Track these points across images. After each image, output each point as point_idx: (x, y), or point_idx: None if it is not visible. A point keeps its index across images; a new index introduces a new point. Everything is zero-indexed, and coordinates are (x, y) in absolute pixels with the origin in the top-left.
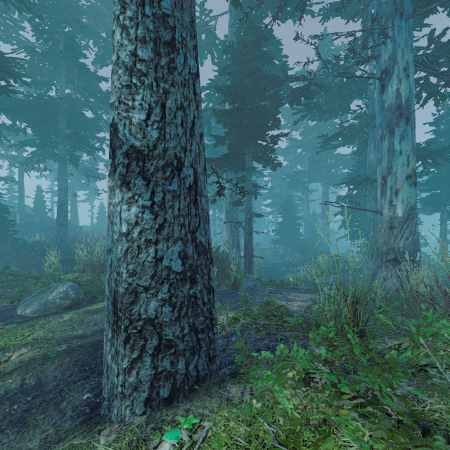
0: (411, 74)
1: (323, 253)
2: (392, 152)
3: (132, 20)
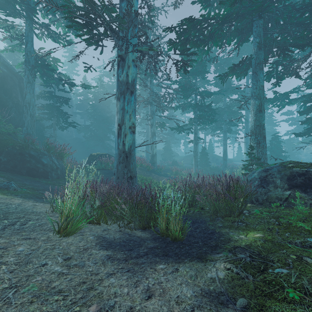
0: None
1: None
2: None
3: (253, 141)
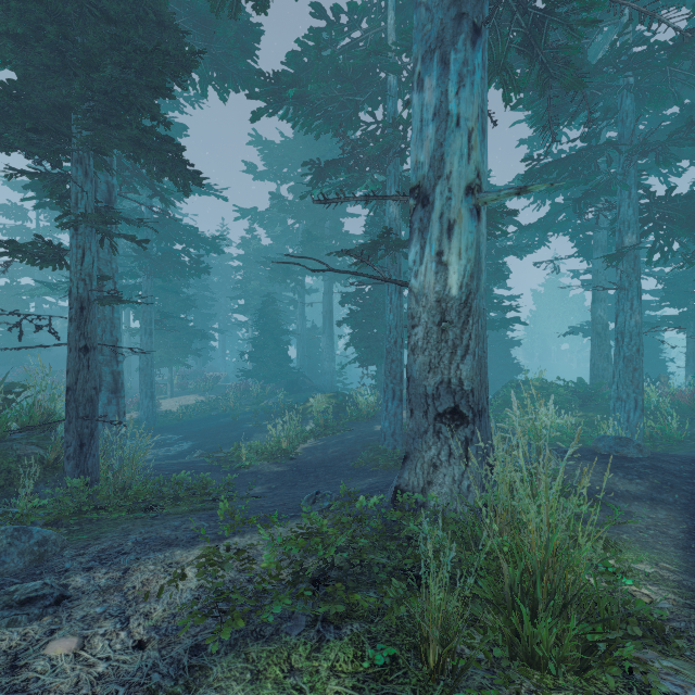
0: None
1: (324, 389)
2: (447, 118)
3: None
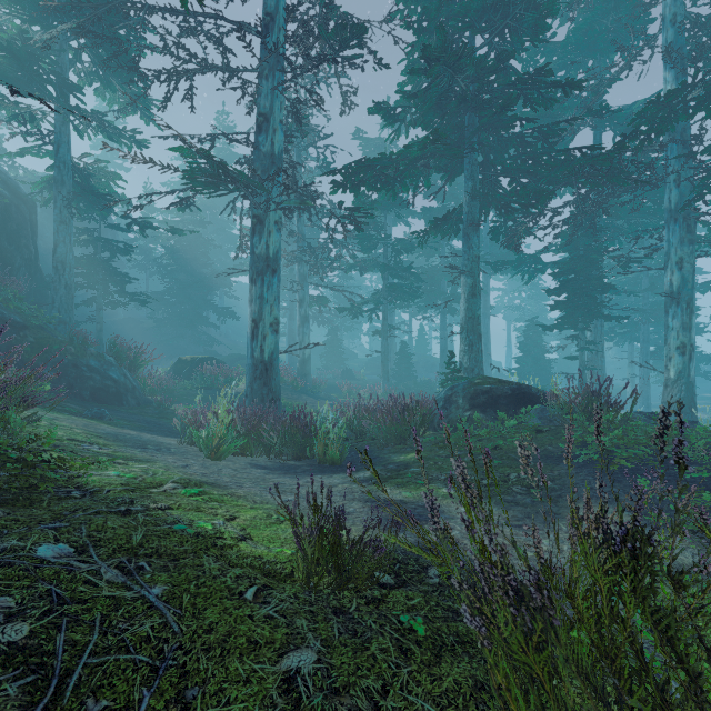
0: (687, 264)
1: None
2: (667, 328)
3: (465, 342)
